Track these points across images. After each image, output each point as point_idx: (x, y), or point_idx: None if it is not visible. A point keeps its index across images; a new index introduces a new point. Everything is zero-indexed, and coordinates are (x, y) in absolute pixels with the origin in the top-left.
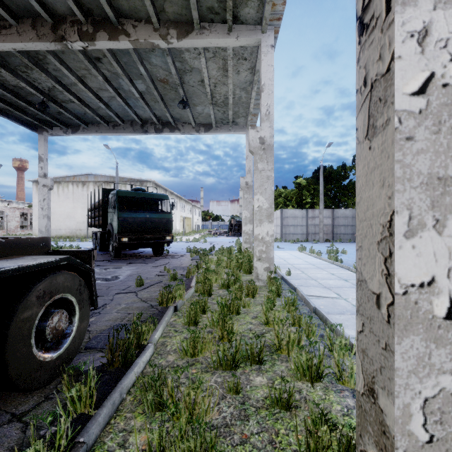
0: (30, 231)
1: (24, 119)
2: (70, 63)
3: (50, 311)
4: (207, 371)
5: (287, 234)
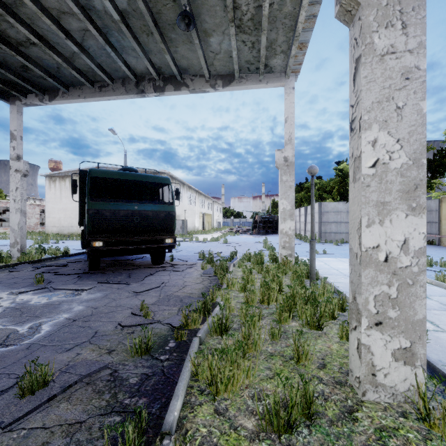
0: None
1: None
2: None
3: None
4: None
5: (328, 233)
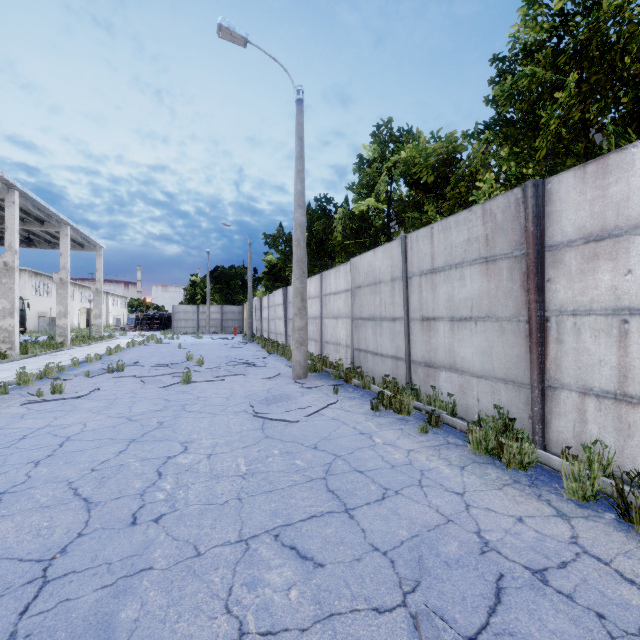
0: None
1: None
2: None
3: None
4: None
5: (179, 328)
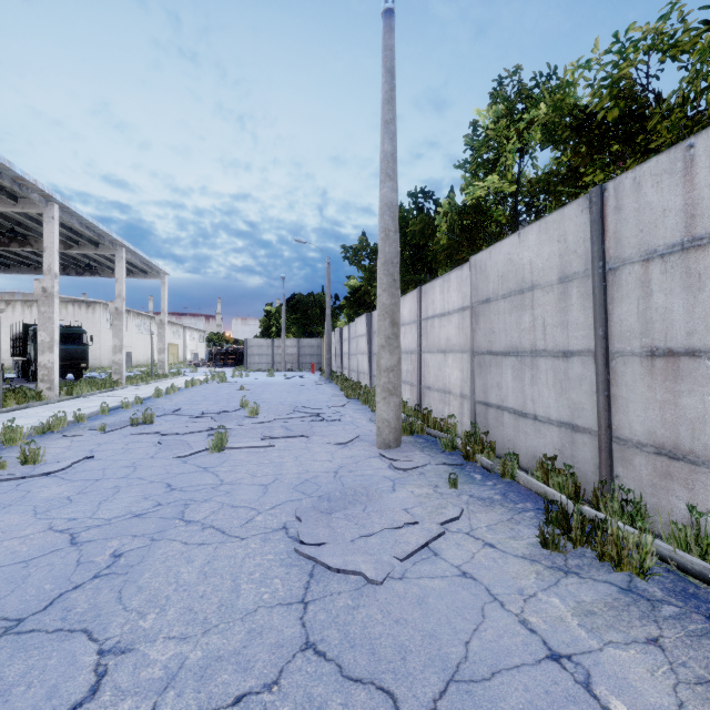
0: None
1: None
2: None
3: None
4: None
5: (252, 364)
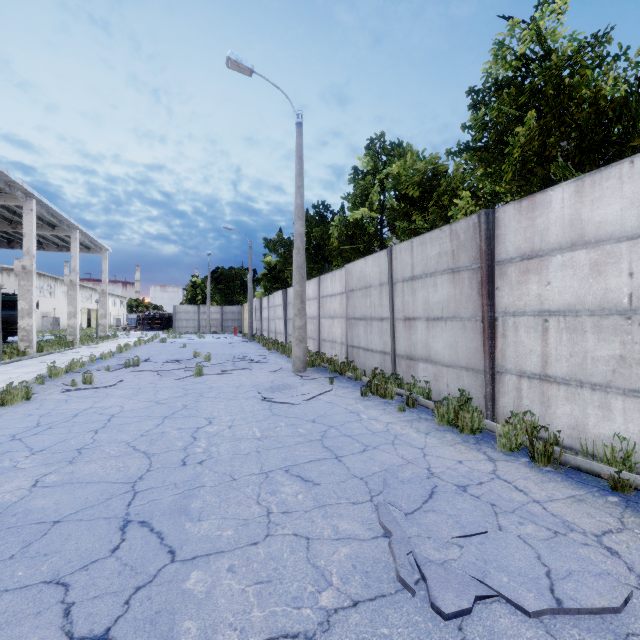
0: None
1: None
2: None
3: None
4: None
5: (180, 327)
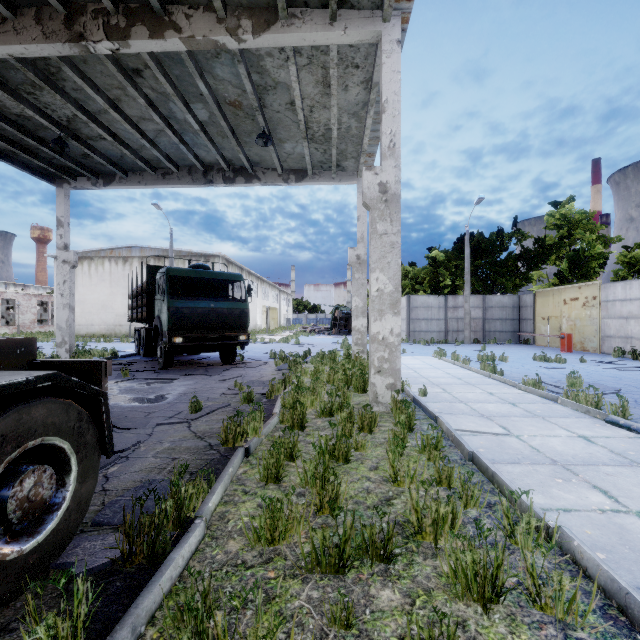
0: (51, 327)
1: (35, 166)
2: (97, 79)
3: (20, 468)
4: (294, 574)
5: (417, 332)
